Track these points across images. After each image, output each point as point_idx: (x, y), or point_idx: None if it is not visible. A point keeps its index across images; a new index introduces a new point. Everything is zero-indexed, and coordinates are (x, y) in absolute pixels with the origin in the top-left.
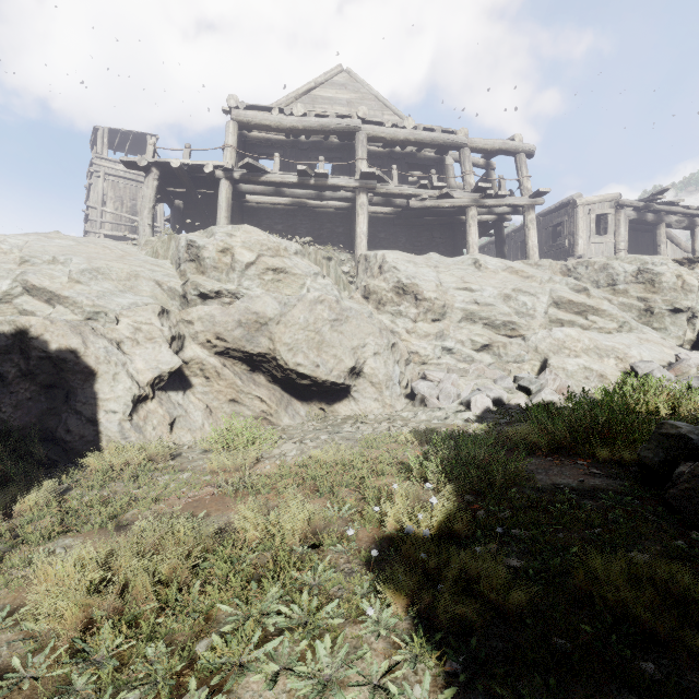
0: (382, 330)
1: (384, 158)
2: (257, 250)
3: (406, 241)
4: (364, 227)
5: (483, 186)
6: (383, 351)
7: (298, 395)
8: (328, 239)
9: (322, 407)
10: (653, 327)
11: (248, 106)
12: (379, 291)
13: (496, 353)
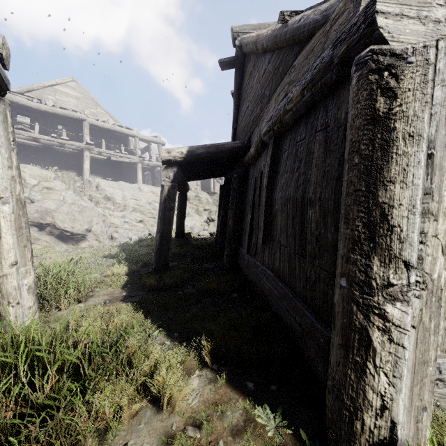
0: (100, 215)
1: (98, 130)
2: (38, 179)
3: (109, 172)
4: (88, 166)
5: (143, 156)
6: (100, 222)
7: (62, 240)
8: (65, 166)
9: (74, 244)
10: (199, 215)
11: (16, 92)
12: (97, 198)
13: (145, 223)
